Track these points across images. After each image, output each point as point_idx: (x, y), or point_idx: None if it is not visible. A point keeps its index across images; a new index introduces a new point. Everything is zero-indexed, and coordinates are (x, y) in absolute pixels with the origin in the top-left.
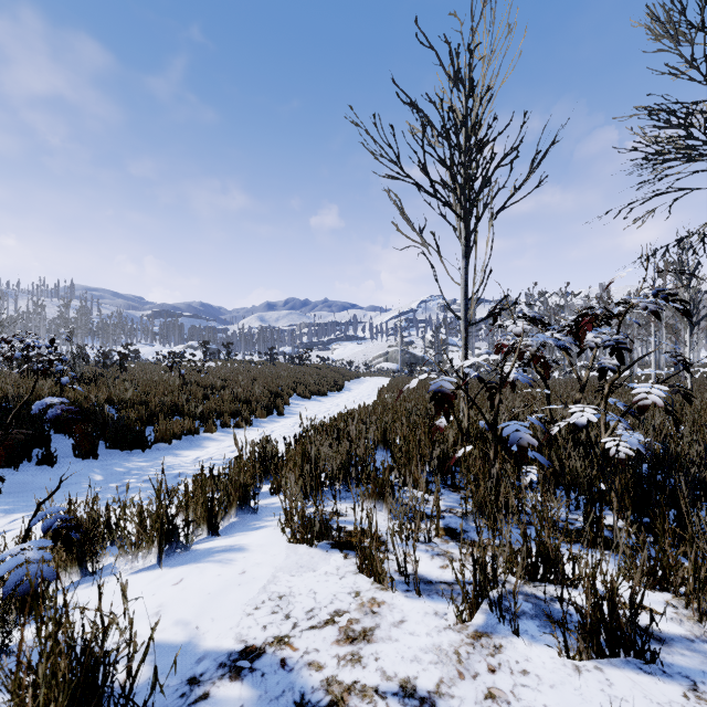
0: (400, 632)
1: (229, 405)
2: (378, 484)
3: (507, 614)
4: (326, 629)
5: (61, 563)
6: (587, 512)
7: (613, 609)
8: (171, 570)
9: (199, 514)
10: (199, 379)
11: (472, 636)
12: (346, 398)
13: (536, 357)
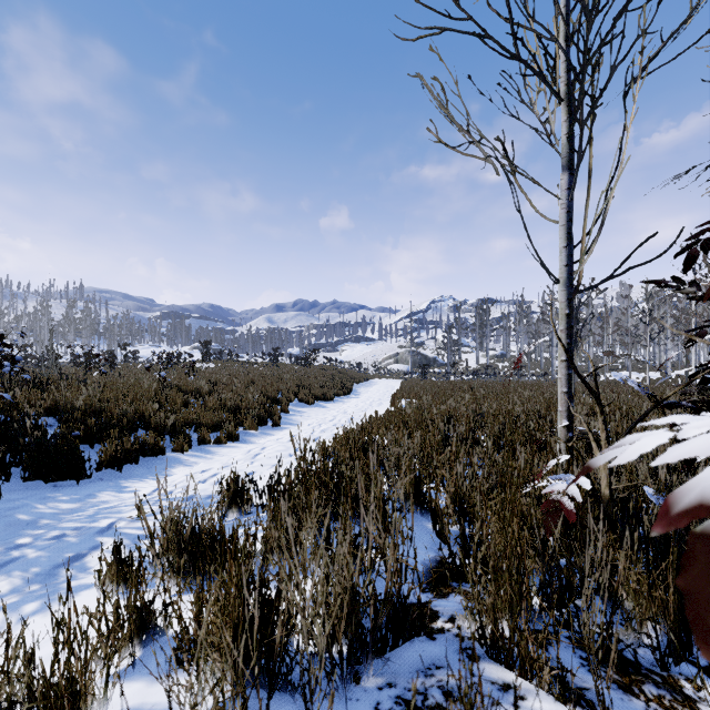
0: None
1: (211, 415)
2: None
3: None
4: None
5: None
6: None
7: None
8: None
9: None
10: (184, 382)
11: None
12: (354, 403)
13: None
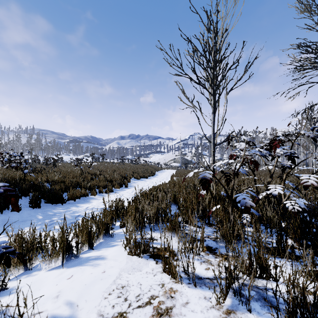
0: (186, 310)
1: (102, 183)
2: (172, 223)
3: (243, 298)
4: (146, 307)
5: (14, 264)
6: (278, 239)
7: (304, 299)
8: (67, 270)
9: (84, 238)
10: (89, 170)
11: (225, 313)
12: (156, 179)
13: (251, 161)
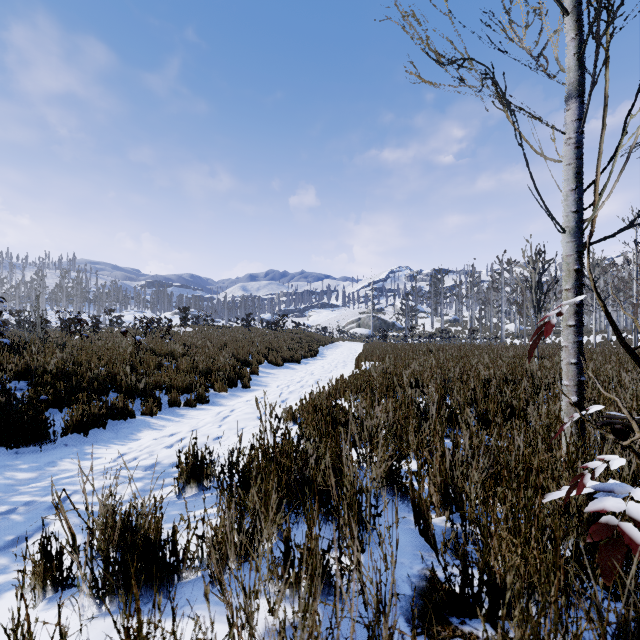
0: None
1: (182, 378)
2: None
3: None
4: None
5: None
6: None
7: None
8: None
9: None
10: (159, 346)
11: None
12: (320, 365)
13: None
